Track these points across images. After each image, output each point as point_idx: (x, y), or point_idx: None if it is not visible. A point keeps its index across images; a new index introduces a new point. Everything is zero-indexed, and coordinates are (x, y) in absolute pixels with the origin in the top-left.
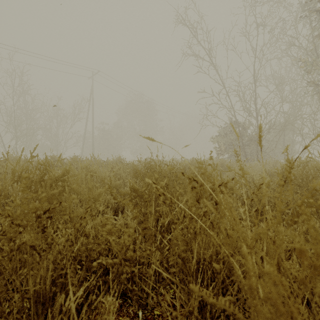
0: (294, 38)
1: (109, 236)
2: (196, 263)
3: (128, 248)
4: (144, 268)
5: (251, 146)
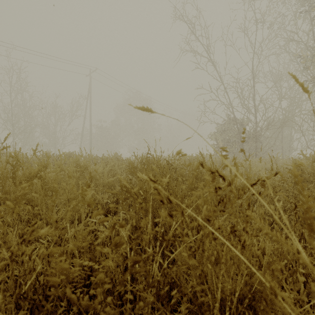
0: (294, 32)
1: (83, 260)
2: (219, 307)
3: (112, 278)
4: (136, 308)
5: (249, 143)
